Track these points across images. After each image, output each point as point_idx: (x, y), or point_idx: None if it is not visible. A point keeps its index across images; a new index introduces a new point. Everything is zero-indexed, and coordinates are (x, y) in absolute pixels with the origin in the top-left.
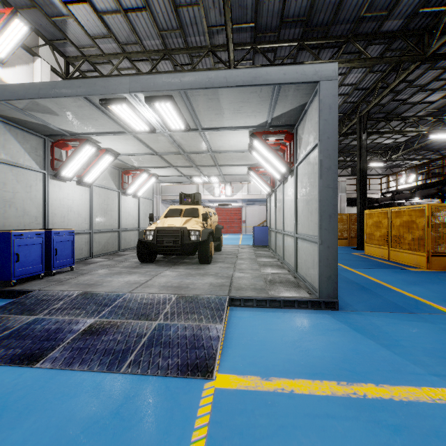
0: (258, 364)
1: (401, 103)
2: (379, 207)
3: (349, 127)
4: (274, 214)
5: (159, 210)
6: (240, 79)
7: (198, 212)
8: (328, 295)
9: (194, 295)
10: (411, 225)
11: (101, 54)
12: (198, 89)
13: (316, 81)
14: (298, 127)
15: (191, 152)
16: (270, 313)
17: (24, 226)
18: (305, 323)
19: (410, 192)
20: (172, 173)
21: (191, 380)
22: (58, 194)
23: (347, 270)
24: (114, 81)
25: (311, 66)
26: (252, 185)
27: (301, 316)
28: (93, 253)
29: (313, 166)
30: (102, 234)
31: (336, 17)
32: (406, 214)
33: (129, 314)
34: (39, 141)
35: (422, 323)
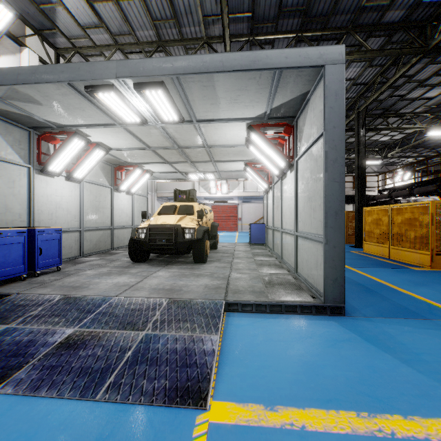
0: (261, 387)
1: (399, 99)
2: (375, 204)
3: (347, 124)
4: (271, 211)
5: (154, 208)
6: (237, 63)
7: (193, 209)
8: (334, 300)
9: (187, 299)
10: (413, 222)
11: (93, 46)
12: (192, 74)
13: (321, 65)
14: (299, 118)
15: (186, 146)
16: (270, 320)
17: (7, 224)
18: (310, 332)
19: (407, 189)
20: (167, 169)
21: (181, 411)
22: (45, 190)
23: (348, 269)
24: (100, 65)
25: (315, 49)
26: (248, 182)
27: (305, 323)
28: (83, 252)
29: (316, 158)
30: (93, 232)
31: (336, 7)
32: (408, 212)
33: (113, 323)
34: (24, 133)
35: (440, 332)
